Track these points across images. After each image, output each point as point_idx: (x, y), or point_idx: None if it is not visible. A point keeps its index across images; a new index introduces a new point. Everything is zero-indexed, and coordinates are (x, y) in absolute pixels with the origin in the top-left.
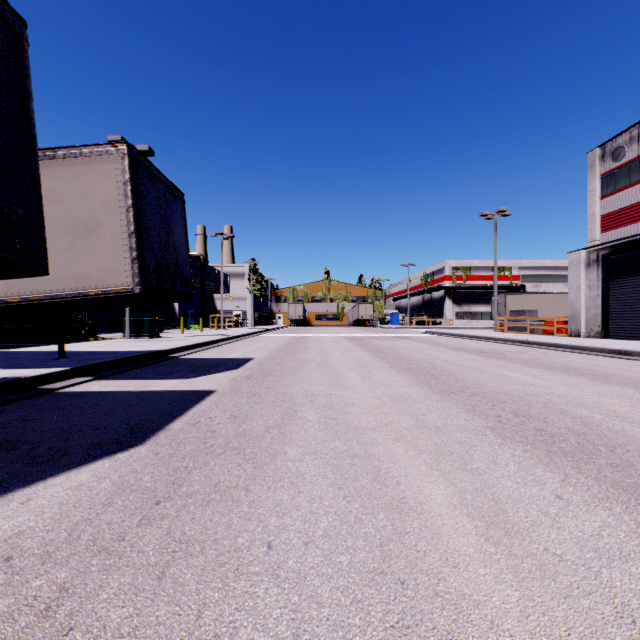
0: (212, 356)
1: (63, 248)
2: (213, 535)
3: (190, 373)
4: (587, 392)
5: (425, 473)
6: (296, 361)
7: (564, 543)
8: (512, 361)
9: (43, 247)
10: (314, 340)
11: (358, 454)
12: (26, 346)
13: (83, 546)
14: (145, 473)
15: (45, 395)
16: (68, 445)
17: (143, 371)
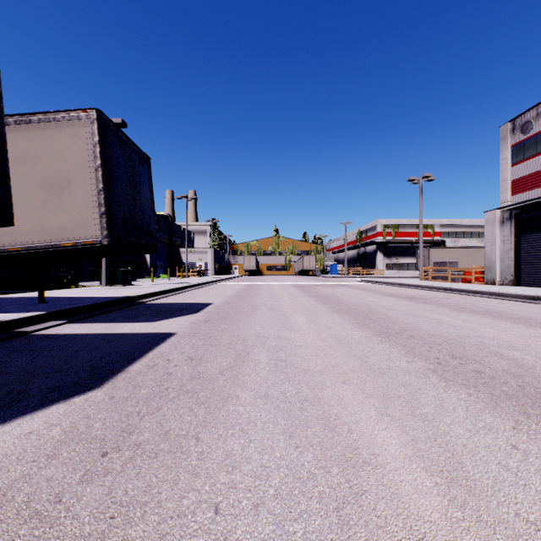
0: (176, 301)
1: (38, 204)
2: (157, 495)
3: (155, 317)
4: (513, 334)
5: (375, 419)
6: (249, 306)
7: (535, 506)
8: (440, 306)
9: (8, 199)
10: (265, 287)
11: (308, 398)
12: (16, 292)
13: (14, 510)
14: (97, 419)
15: (20, 337)
16: (28, 388)
17: (113, 315)
